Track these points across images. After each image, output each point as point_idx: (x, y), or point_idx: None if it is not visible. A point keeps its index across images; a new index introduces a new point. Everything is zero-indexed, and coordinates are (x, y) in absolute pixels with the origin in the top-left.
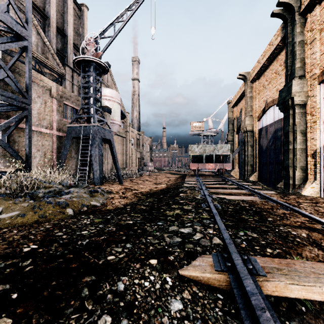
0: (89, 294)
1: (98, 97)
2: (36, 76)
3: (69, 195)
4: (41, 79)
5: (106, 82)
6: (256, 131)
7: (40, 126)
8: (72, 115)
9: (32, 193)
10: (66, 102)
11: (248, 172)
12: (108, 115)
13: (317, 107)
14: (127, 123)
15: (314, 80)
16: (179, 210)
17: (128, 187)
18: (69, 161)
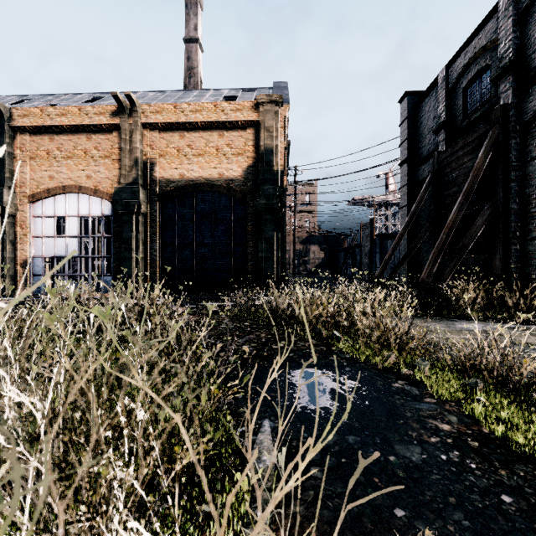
0: None
1: None
2: None
3: None
4: None
5: None
6: None
7: None
8: None
9: None
10: None
11: None
12: None
13: (28, 223)
14: None
15: (25, 197)
16: None
17: None
18: None
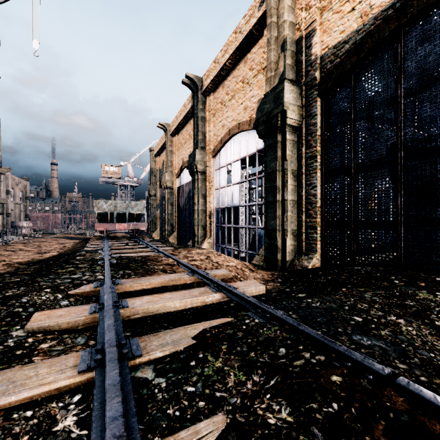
0: (2, 305)
1: None
2: None
3: None
4: None
5: None
6: (176, 188)
7: None
8: None
9: None
10: None
11: (169, 232)
12: None
13: (212, 177)
14: None
15: (210, 154)
16: (74, 268)
17: None
18: None
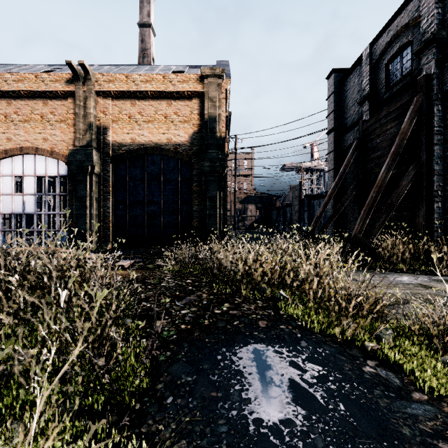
0: None
1: None
2: None
3: None
4: None
5: None
6: None
7: None
8: None
9: None
10: None
11: None
12: None
13: None
14: None
15: None
16: None
17: None
18: None
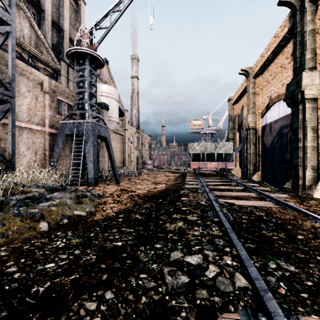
0: None
1: (93, 92)
2: (26, 69)
3: (49, 202)
4: (32, 72)
5: (104, 79)
6: (259, 128)
7: (30, 122)
8: (67, 111)
9: (2, 200)
10: (59, 97)
11: (251, 171)
12: (105, 112)
13: None
14: (126, 121)
15: None
16: (182, 222)
17: (124, 187)
18: (63, 159)
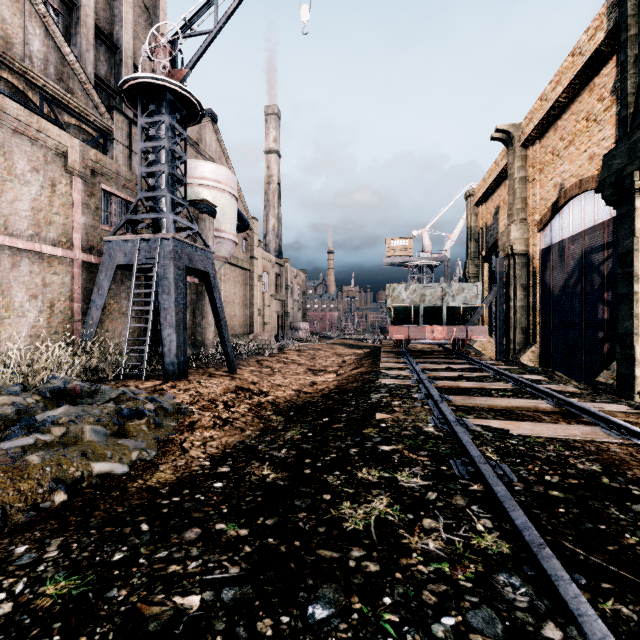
0: None
1: (179, 175)
2: (27, 120)
3: (32, 436)
4: (41, 128)
5: (207, 153)
6: (536, 254)
7: (38, 239)
8: (124, 216)
9: None
10: (106, 185)
11: (517, 345)
12: (209, 219)
13: None
14: (254, 240)
15: None
16: (387, 496)
17: (245, 383)
18: (114, 321)
